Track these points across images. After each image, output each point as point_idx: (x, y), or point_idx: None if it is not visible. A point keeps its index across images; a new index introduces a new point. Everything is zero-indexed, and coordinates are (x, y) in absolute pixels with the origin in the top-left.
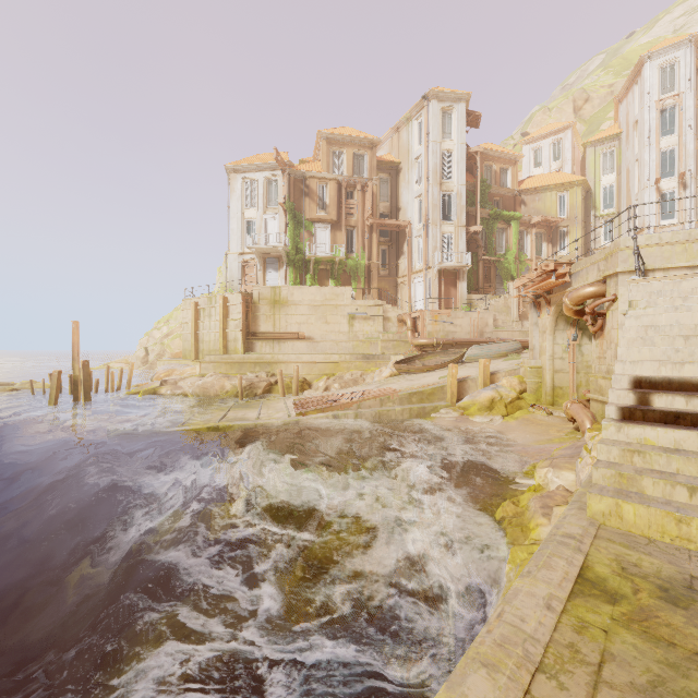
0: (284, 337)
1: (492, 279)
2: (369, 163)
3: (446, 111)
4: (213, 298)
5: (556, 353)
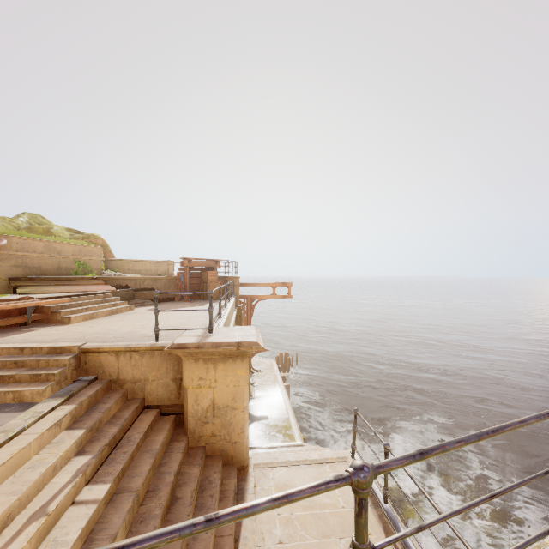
0: None
1: None
2: None
3: None
4: None
5: None
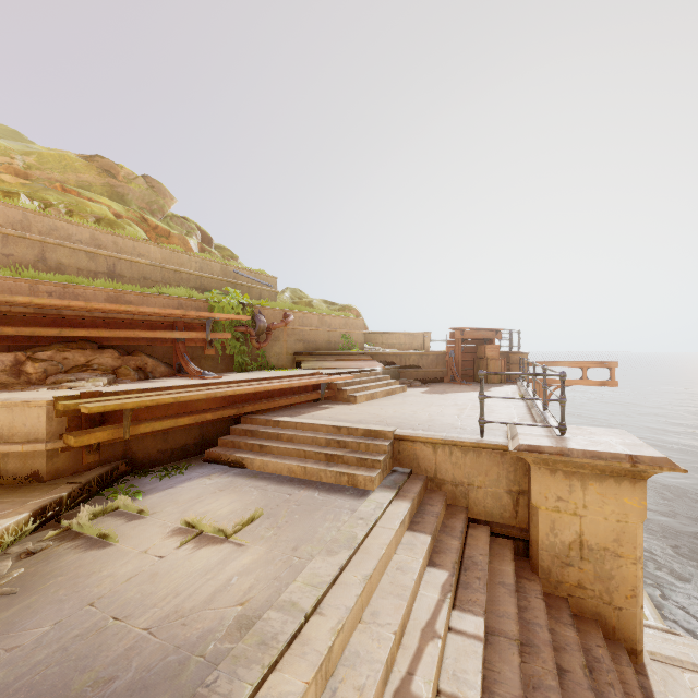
0: None
1: None
2: None
3: None
4: None
5: None
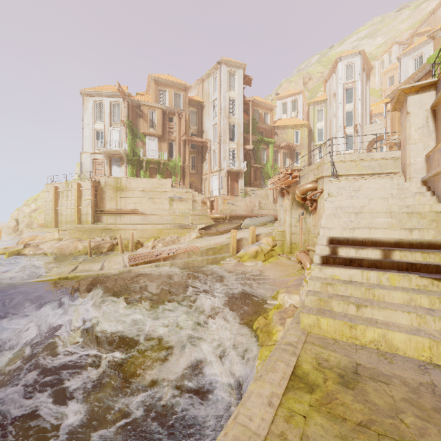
0: (123, 212)
1: (259, 178)
2: (183, 100)
3: (232, 73)
4: (69, 184)
5: (292, 223)
